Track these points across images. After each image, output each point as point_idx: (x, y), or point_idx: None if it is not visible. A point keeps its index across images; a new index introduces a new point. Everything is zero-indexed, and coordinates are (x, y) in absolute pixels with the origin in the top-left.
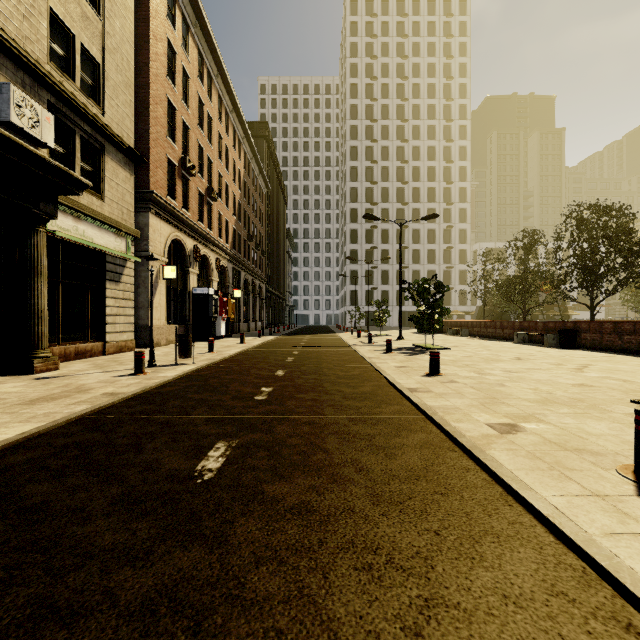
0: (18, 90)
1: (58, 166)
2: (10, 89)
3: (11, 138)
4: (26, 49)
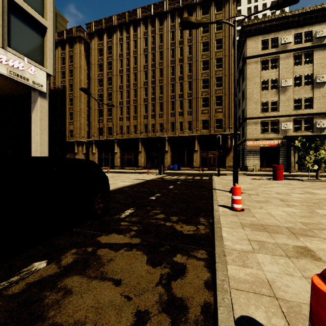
0: (318, 121)
1: (322, 134)
2: (316, 122)
3: (311, 134)
4: (322, 110)
